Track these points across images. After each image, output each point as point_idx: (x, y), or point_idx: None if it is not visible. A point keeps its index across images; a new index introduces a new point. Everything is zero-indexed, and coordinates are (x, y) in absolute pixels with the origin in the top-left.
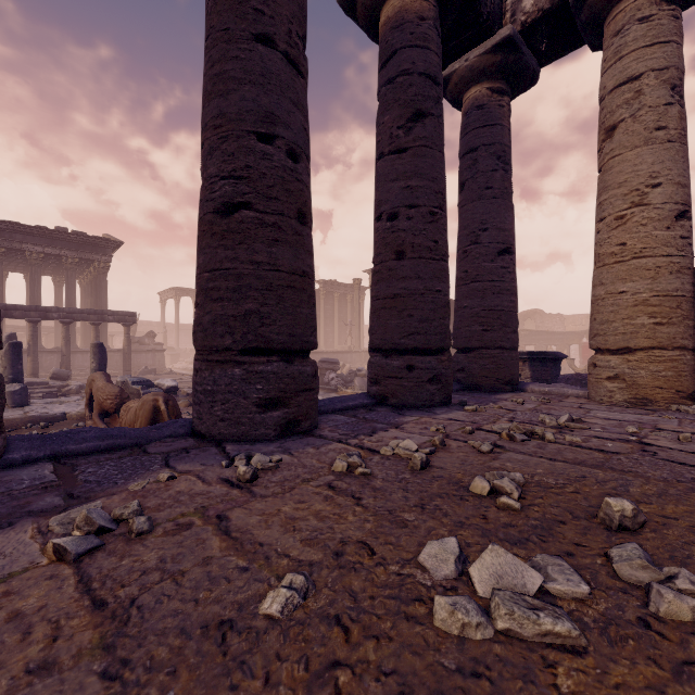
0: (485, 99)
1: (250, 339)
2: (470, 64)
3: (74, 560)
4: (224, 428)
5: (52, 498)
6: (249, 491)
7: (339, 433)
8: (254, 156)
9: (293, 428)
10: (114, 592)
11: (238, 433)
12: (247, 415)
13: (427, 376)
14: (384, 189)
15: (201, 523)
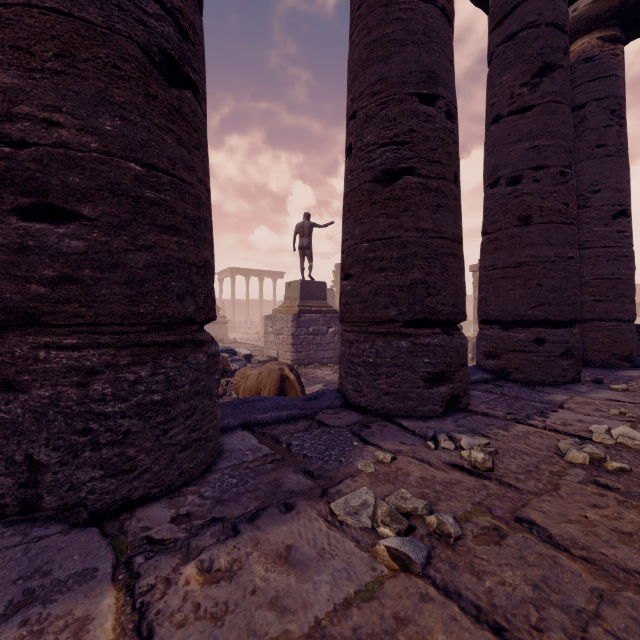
0: (596, 50)
1: (416, 310)
2: (579, 14)
3: (422, 573)
4: (389, 402)
5: (295, 476)
6: (504, 484)
7: (503, 412)
8: (417, 119)
9: (453, 404)
10: (540, 639)
11: (405, 408)
12: (414, 389)
13: (559, 350)
14: (503, 152)
15: (509, 529)
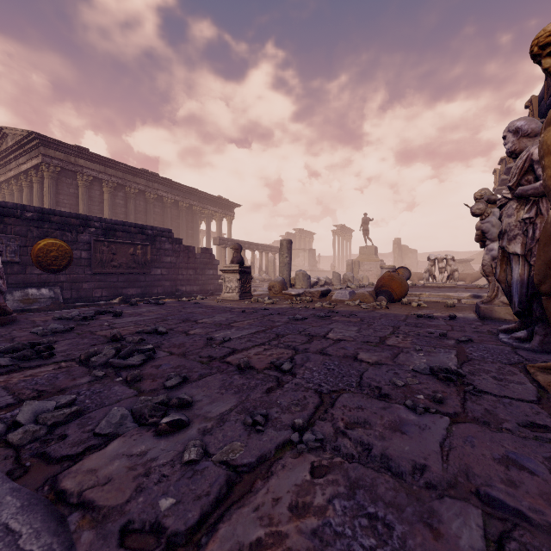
0: None
1: None
2: None
3: None
4: None
5: None
6: None
7: None
8: None
9: None
10: None
11: None
12: None
13: None
14: None
15: None
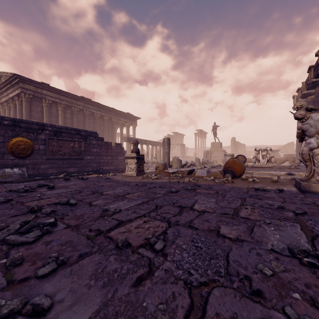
0: None
1: None
2: None
3: None
4: None
5: None
6: None
7: None
8: None
9: None
10: None
11: None
12: None
13: None
14: None
15: None
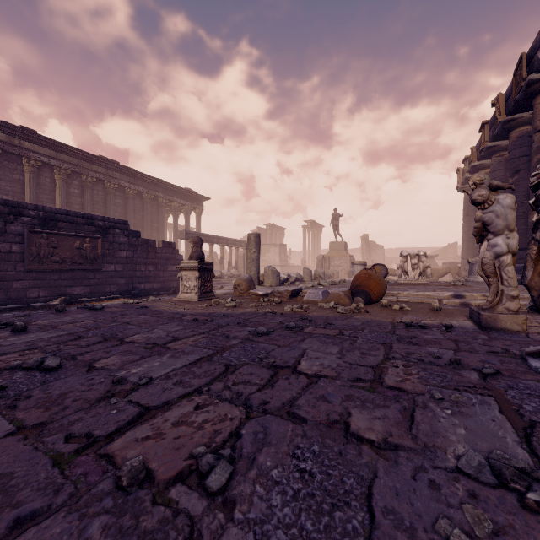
0: None
1: None
2: None
3: None
4: None
5: None
6: None
7: None
8: None
9: None
10: None
11: None
12: None
13: None
14: None
15: None
